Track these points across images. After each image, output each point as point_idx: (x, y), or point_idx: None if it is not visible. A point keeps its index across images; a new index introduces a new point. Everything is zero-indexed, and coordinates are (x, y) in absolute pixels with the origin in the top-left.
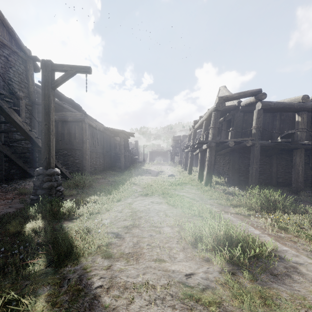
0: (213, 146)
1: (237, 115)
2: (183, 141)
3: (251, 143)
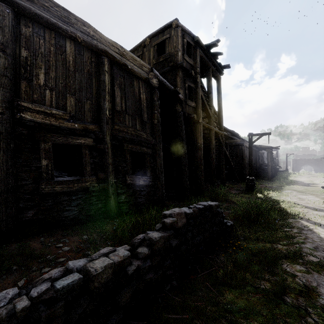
0: None
1: None
2: None
3: None
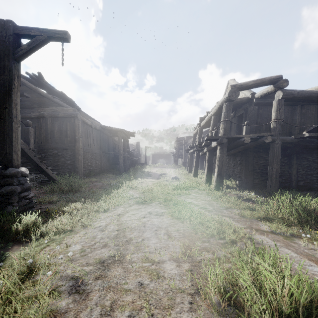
0: (225, 143)
1: (251, 109)
2: (186, 142)
3: (271, 139)
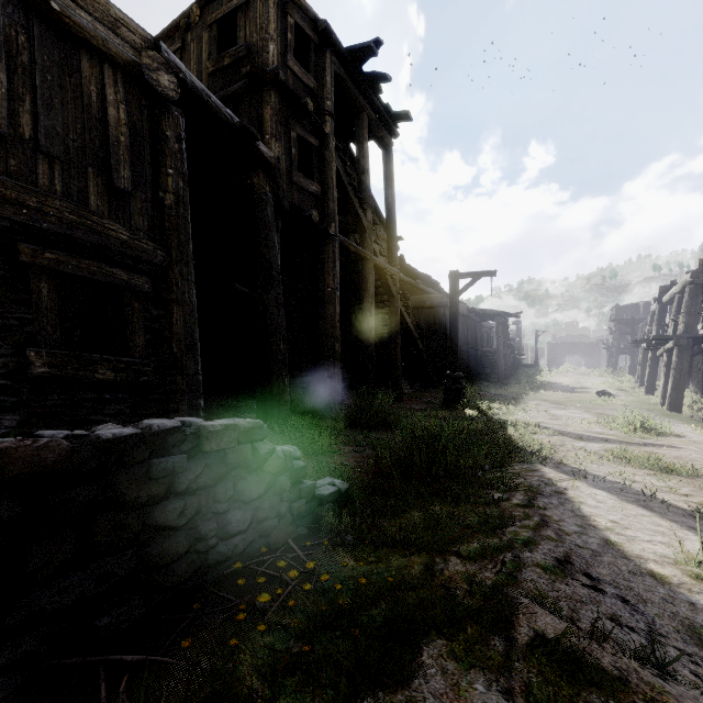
0: (686, 344)
1: None
2: (642, 318)
3: None
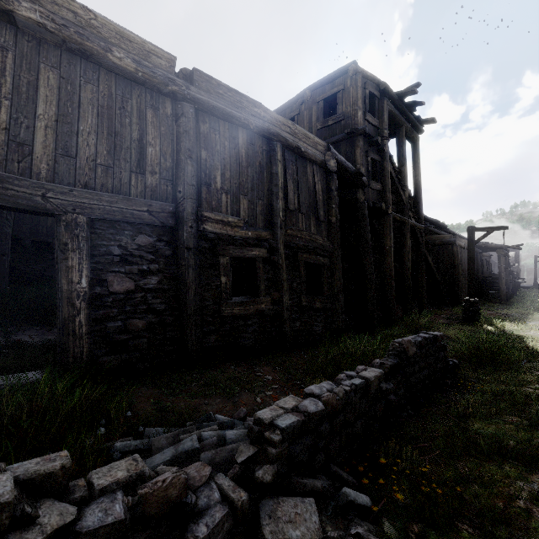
0: None
1: None
2: None
3: None
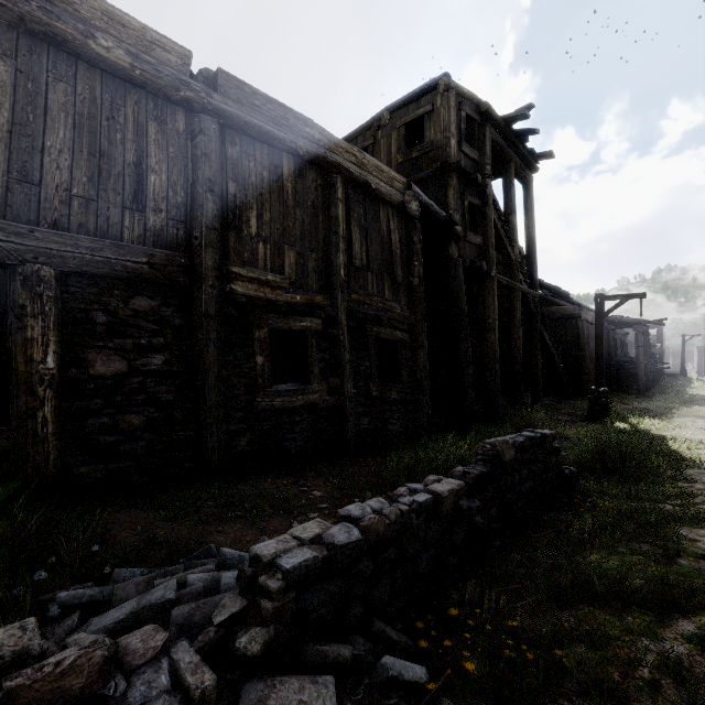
0: None
1: None
2: None
3: None
